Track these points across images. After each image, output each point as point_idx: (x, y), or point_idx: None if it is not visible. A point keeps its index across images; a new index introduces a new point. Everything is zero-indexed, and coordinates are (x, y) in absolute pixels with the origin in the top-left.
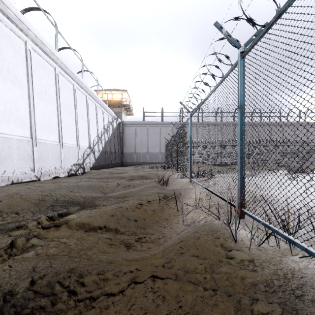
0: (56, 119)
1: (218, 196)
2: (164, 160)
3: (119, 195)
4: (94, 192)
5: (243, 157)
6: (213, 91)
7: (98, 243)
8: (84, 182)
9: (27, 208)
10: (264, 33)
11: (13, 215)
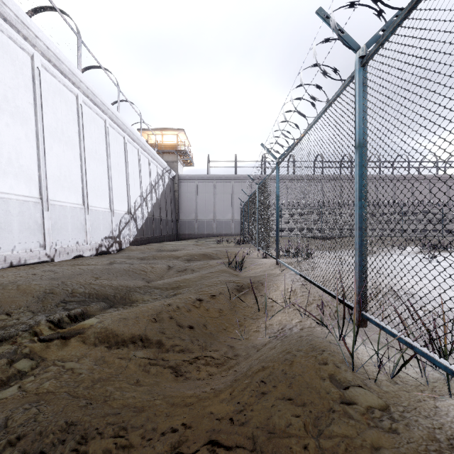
0: (79, 171)
1: (322, 289)
2: (238, 231)
3: (169, 285)
4: (132, 279)
5: (364, 227)
6: (313, 125)
7: (128, 366)
8: (118, 265)
9: (25, 306)
10: (402, 19)
11: (1, 318)
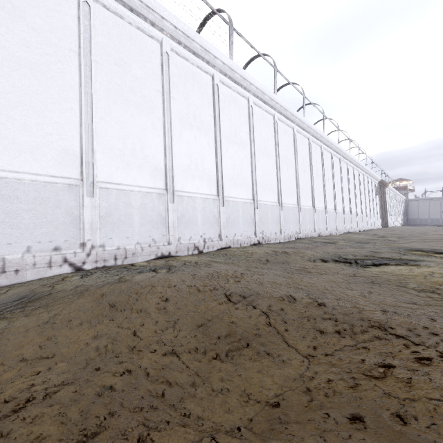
0: (398, 211)
1: None
2: None
3: None
4: None
5: None
6: None
7: None
8: None
9: None
10: None
11: None
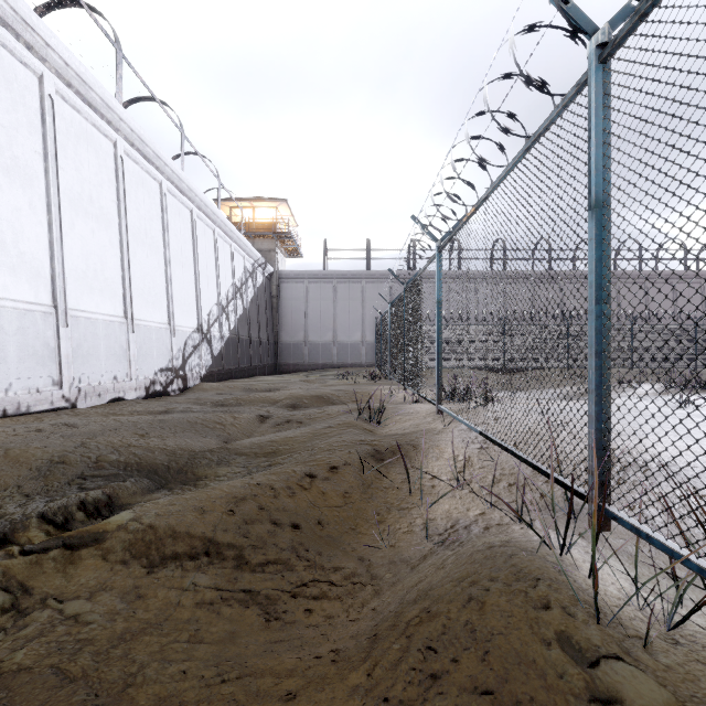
0: (118, 262)
1: (520, 458)
2: (372, 359)
3: (260, 448)
4: (200, 438)
5: (605, 352)
6: (503, 178)
7: (181, 603)
8: (180, 414)
9: (15, 487)
10: None
11: None
